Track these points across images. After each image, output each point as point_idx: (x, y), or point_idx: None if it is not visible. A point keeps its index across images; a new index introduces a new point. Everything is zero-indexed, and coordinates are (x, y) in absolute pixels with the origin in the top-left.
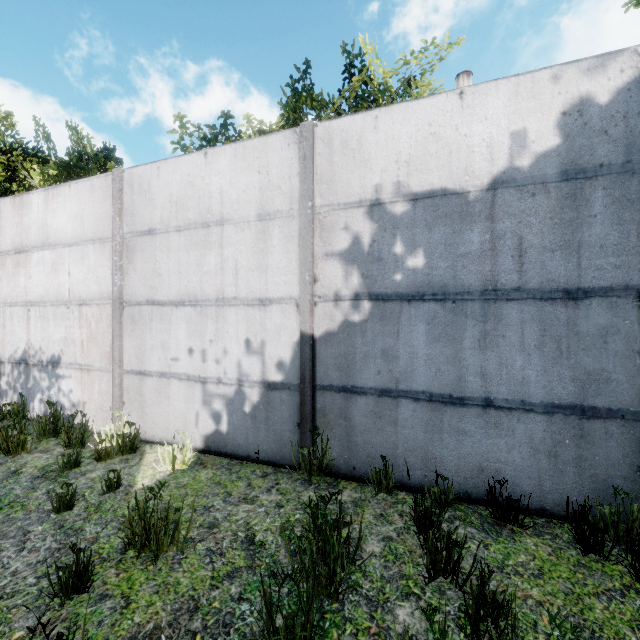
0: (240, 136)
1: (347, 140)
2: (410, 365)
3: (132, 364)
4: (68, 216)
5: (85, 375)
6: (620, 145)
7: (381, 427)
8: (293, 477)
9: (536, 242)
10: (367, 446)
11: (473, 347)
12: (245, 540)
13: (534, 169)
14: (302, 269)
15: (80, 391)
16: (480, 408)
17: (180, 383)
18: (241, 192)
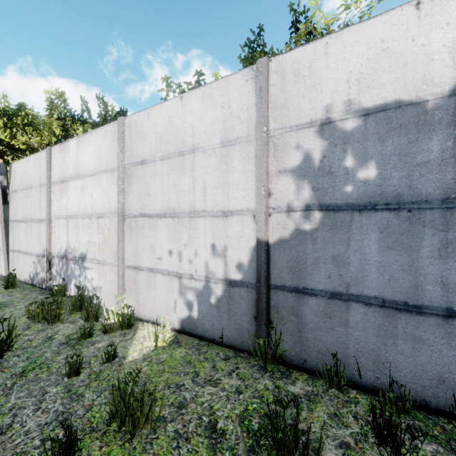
0: None
1: (298, 69)
2: (361, 271)
3: (130, 261)
4: (91, 155)
5: (101, 268)
6: None
7: (331, 327)
8: (250, 362)
9: None
10: (317, 343)
11: (432, 256)
12: (208, 426)
13: None
14: (258, 185)
15: (98, 279)
16: (440, 318)
17: (163, 277)
18: (208, 125)
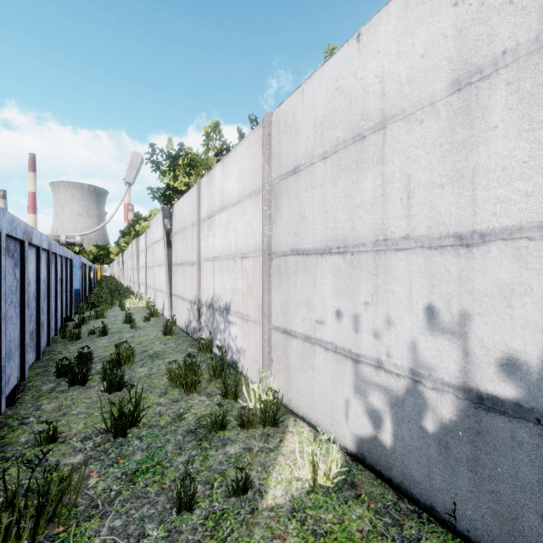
0: None
1: None
2: None
3: (278, 320)
4: (234, 178)
5: (245, 324)
6: None
7: None
8: None
9: None
10: None
11: None
12: None
13: None
14: None
15: (241, 339)
16: None
17: (325, 354)
18: (417, 60)
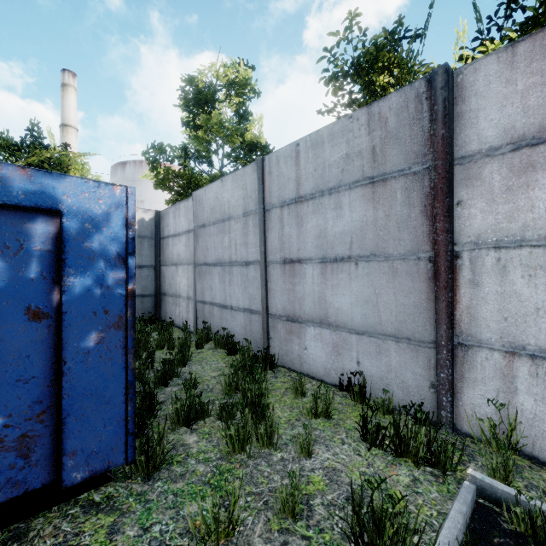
0: None
1: None
2: None
3: None
4: None
5: None
6: (150, 232)
7: None
8: None
9: None
10: None
11: None
12: None
13: None
14: None
15: None
16: None
17: None
18: None
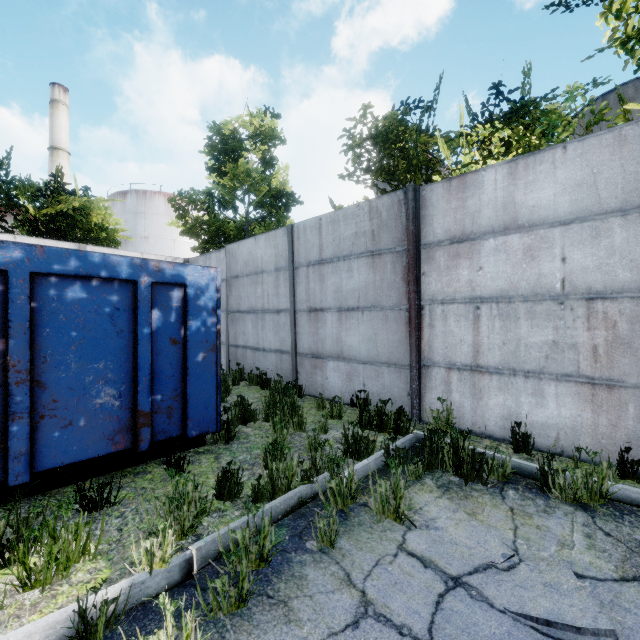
0: None
1: None
2: None
3: None
4: None
5: None
6: None
7: None
8: None
9: None
10: None
11: None
12: None
13: None
14: None
15: None
16: None
17: None
18: None
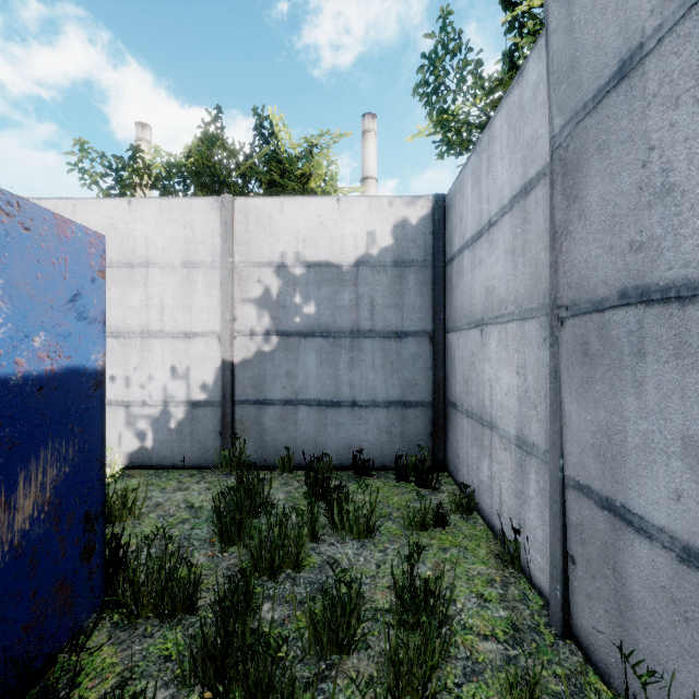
0: (149, 169)
1: (260, 215)
2: (306, 382)
3: None
4: None
5: None
6: (422, 250)
7: (286, 427)
8: (216, 473)
9: (381, 302)
10: (275, 442)
11: (346, 368)
12: (187, 507)
13: (380, 257)
14: (224, 310)
15: None
16: (350, 407)
17: None
18: (167, 241)
